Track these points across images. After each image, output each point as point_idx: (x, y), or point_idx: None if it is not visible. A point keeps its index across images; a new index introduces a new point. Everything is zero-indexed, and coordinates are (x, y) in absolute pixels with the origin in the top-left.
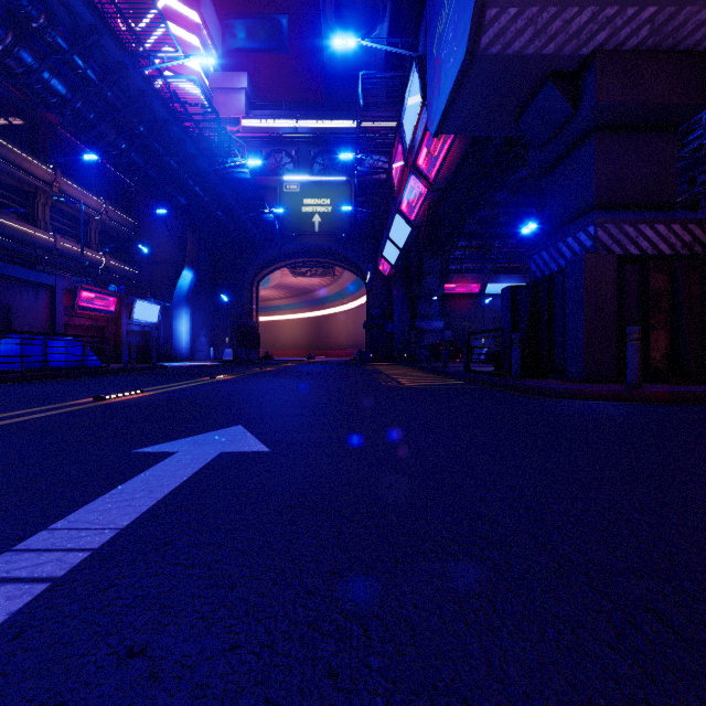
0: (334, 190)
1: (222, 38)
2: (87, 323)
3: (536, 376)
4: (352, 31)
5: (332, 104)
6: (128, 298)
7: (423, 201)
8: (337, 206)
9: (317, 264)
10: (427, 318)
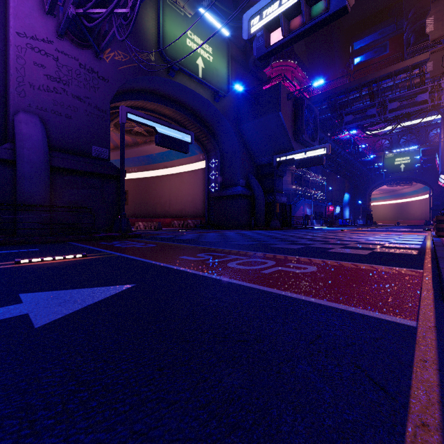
0: (412, 152)
1: None
2: (327, 214)
3: None
4: None
5: None
6: (334, 206)
7: None
8: (413, 159)
9: (401, 182)
10: None
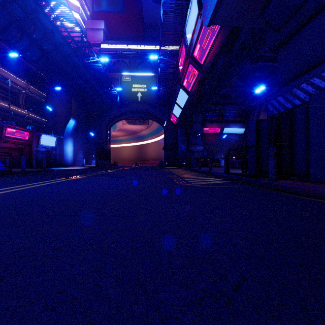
0: (148, 80)
1: (92, 5)
2: (12, 146)
3: (282, 178)
4: (157, 0)
5: (147, 39)
6: (37, 133)
7: (195, 79)
8: (149, 88)
9: (139, 118)
10: (195, 145)
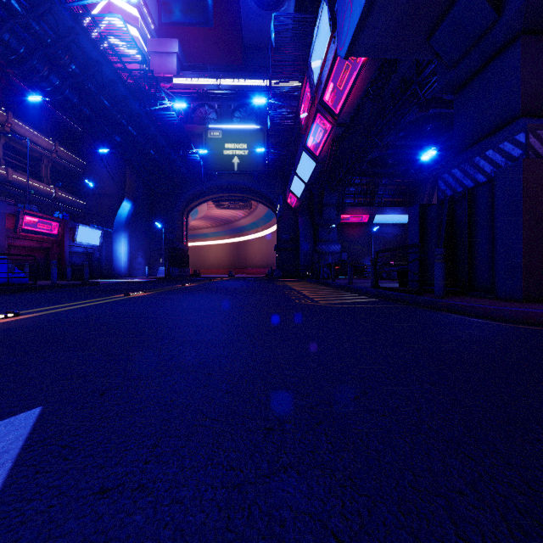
0: (250, 136)
1: (158, 13)
2: (32, 245)
3: (456, 294)
4: (265, 5)
5: (249, 69)
6: (71, 223)
7: (327, 137)
8: (252, 150)
9: (236, 198)
10: (327, 242)
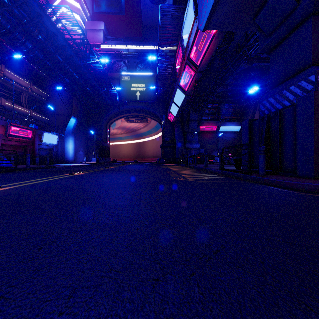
0: (146, 79)
1: (92, 6)
2: (16, 144)
3: (271, 174)
4: (155, 2)
5: (145, 40)
6: (40, 131)
7: (192, 79)
8: (147, 88)
9: (138, 116)
10: (191, 142)
